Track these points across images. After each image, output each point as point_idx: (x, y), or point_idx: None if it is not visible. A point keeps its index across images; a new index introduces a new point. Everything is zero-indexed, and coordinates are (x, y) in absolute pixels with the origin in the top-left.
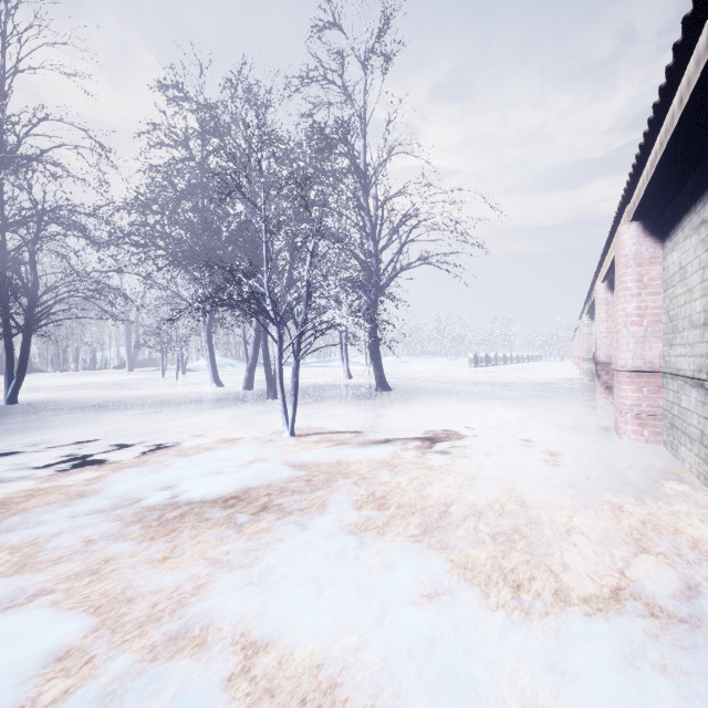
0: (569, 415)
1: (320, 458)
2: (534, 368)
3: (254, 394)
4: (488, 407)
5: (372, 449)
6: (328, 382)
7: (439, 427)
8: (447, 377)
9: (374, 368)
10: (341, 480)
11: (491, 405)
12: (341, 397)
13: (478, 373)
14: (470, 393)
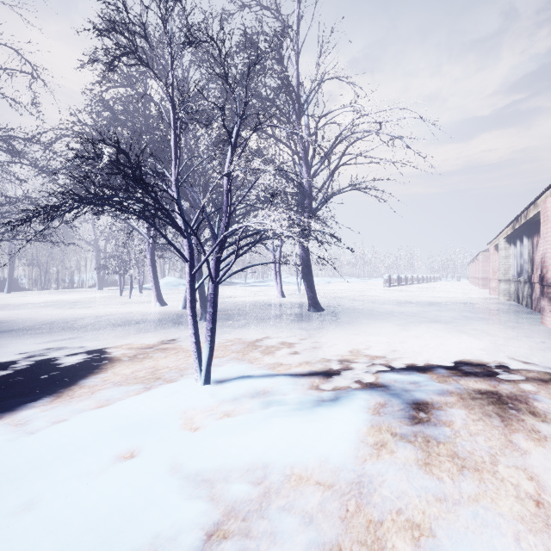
0: (537, 346)
1: (234, 452)
2: (441, 288)
3: None
4: (433, 333)
5: (319, 425)
6: (263, 300)
7: (396, 367)
8: (370, 296)
9: (306, 289)
10: None
11: (434, 330)
12: (274, 318)
13: (395, 292)
14: (401, 313)
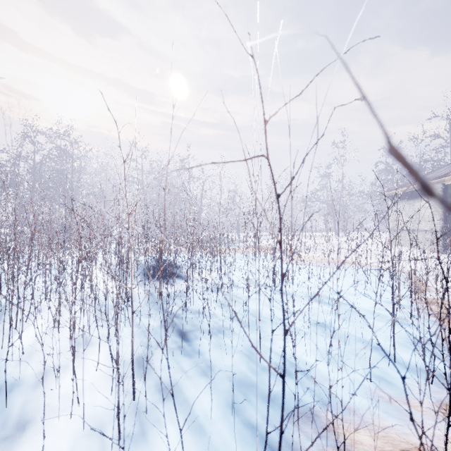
0: None
1: None
2: None
3: None
4: None
5: None
6: None
7: None
8: None
9: None
10: None
11: None
12: None
13: None
14: None
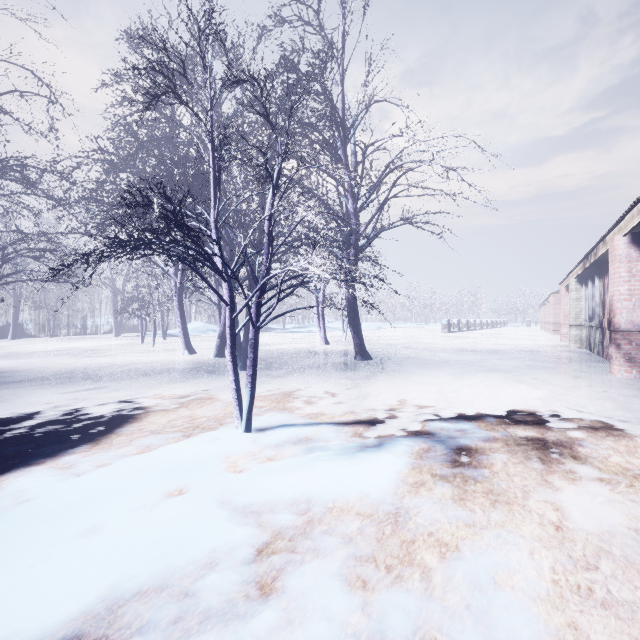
0: (598, 395)
1: (279, 490)
2: (507, 334)
3: (225, 363)
4: (489, 382)
5: (361, 467)
6: (304, 348)
7: (445, 416)
8: (425, 343)
9: (353, 335)
10: (311, 567)
11: (491, 379)
12: (317, 367)
13: (454, 339)
14: (458, 362)
